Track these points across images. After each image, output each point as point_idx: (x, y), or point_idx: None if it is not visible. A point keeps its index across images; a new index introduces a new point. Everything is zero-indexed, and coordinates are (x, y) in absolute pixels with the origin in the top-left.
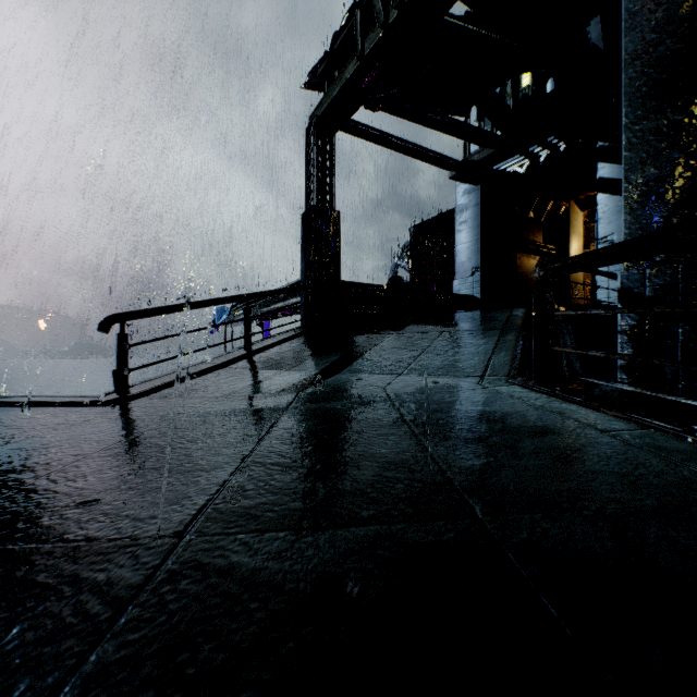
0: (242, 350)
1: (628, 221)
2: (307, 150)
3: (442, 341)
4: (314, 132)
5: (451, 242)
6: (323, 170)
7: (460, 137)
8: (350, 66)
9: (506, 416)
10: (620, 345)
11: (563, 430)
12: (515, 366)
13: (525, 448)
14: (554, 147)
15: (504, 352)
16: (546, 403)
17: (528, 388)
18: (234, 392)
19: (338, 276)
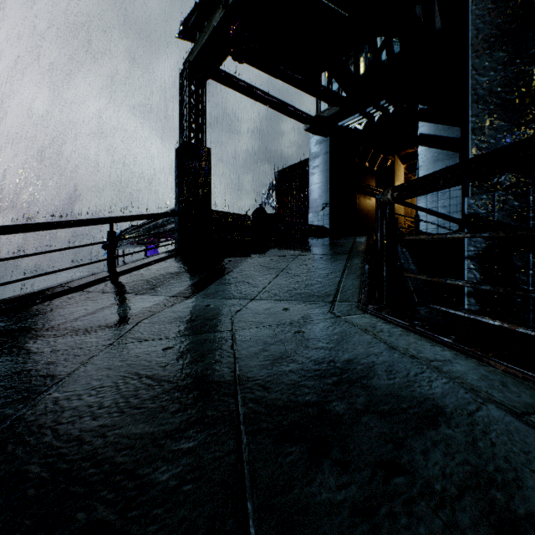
0: (105, 272)
1: (476, 145)
2: (181, 92)
3: (296, 264)
4: (186, 75)
5: (307, 184)
6: (196, 112)
7: (313, 95)
8: (216, 15)
9: (368, 371)
10: (467, 271)
11: (458, 410)
12: (365, 291)
13: (418, 472)
14: (385, 110)
15: (353, 275)
16: (409, 344)
17: (382, 318)
18: (68, 322)
19: (208, 205)
